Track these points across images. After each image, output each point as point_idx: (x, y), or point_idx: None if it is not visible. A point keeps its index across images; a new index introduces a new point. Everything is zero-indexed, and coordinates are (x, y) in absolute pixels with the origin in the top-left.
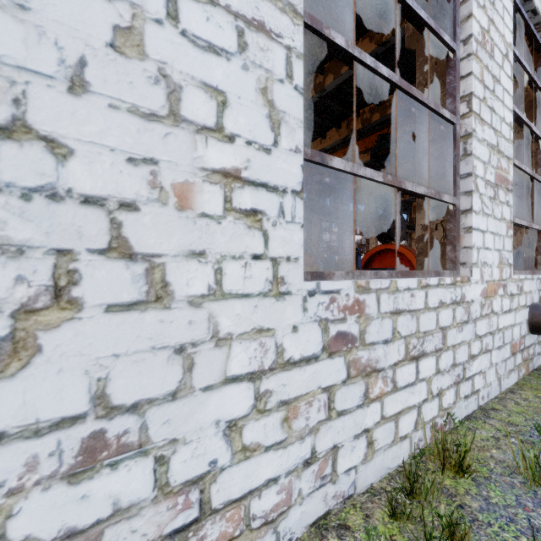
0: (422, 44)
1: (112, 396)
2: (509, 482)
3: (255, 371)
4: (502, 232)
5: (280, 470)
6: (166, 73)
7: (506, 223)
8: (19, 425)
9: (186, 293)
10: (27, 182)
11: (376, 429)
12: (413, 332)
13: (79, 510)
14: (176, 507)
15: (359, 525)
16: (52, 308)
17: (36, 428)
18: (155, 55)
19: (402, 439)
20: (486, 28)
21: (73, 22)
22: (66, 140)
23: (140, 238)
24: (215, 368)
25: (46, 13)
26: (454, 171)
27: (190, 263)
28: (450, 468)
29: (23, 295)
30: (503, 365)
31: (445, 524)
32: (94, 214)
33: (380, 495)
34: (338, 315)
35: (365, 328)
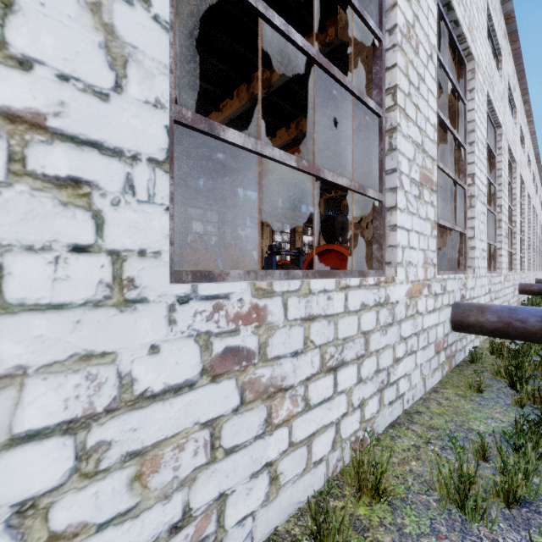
0: (354, 36)
1: None
2: (425, 501)
3: (77, 418)
4: (427, 231)
5: None
6: None
7: (431, 223)
8: None
9: None
10: None
11: (282, 460)
12: (331, 340)
13: None
14: None
15: None
16: None
17: None
18: None
19: (317, 464)
20: (411, 22)
21: None
22: None
23: None
24: None
25: None
26: (380, 166)
27: None
28: (367, 492)
29: None
30: (428, 365)
31: None
32: None
33: None
34: (227, 326)
35: (267, 340)
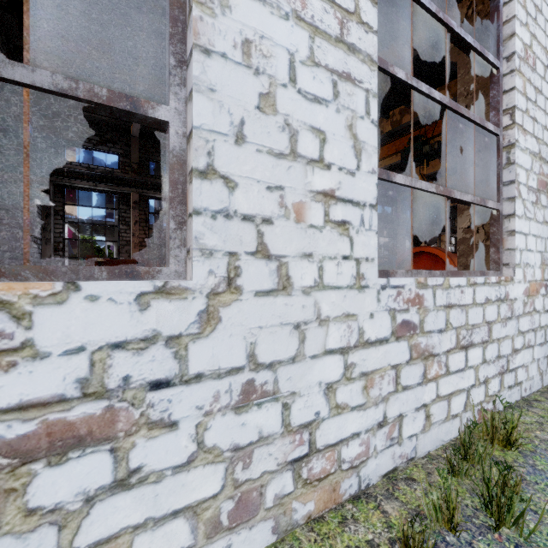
0: (463, 57)
1: (258, 355)
2: None
3: (344, 347)
4: (544, 234)
5: (361, 427)
6: (288, 122)
7: None
8: (210, 370)
9: (300, 285)
10: (214, 207)
11: (432, 405)
12: (463, 324)
13: (240, 432)
14: (294, 442)
15: (423, 478)
16: (227, 292)
17: (219, 373)
18: (282, 110)
19: (454, 418)
20: (528, 43)
21: (237, 95)
22: (234, 177)
23: (274, 244)
24: (318, 342)
25: (223, 91)
26: (497, 178)
27: (303, 262)
28: (498, 443)
29: (212, 283)
30: (545, 361)
31: (501, 468)
32: (248, 227)
33: (438, 460)
34: (403, 306)
35: (424, 318)
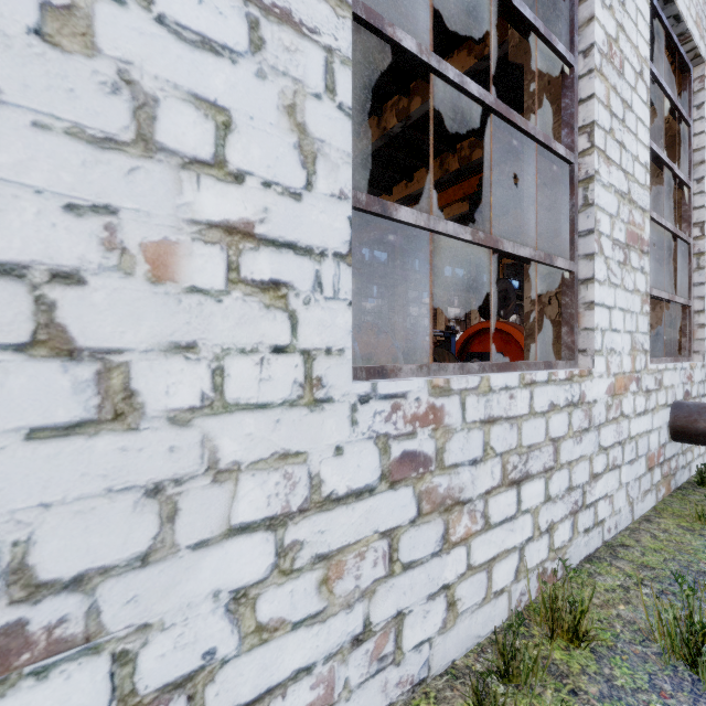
0: (531, 56)
1: (37, 567)
2: (640, 653)
3: (277, 515)
4: (635, 307)
5: (315, 654)
6: (131, 77)
7: (641, 296)
8: None
9: (165, 406)
10: None
11: (460, 584)
12: (513, 447)
13: None
14: None
15: None
16: None
17: None
18: (112, 50)
19: (498, 595)
20: (613, 36)
21: None
22: None
23: (87, 326)
24: (212, 515)
25: None
26: (571, 226)
27: (172, 361)
28: (562, 635)
29: None
30: (636, 485)
31: None
32: (6, 290)
33: (464, 678)
34: (404, 429)
35: (444, 444)
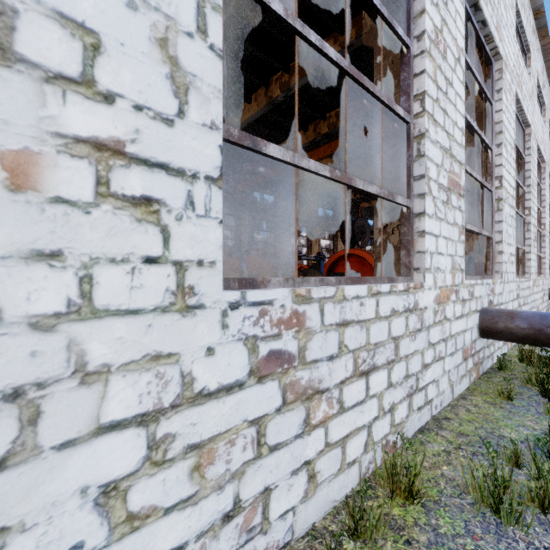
0: (379, 41)
1: None
2: (458, 504)
3: (149, 411)
4: (455, 237)
5: (187, 534)
6: None
7: (458, 228)
8: None
9: (25, 312)
10: None
11: (319, 459)
12: (363, 345)
13: None
14: None
15: None
16: None
17: None
18: None
19: (350, 465)
20: (439, 27)
21: None
22: None
23: None
24: (79, 415)
25: None
26: (408, 172)
27: (34, 268)
28: (400, 494)
29: None
30: (455, 371)
31: None
32: None
33: (322, 538)
34: (271, 331)
35: (306, 344)
